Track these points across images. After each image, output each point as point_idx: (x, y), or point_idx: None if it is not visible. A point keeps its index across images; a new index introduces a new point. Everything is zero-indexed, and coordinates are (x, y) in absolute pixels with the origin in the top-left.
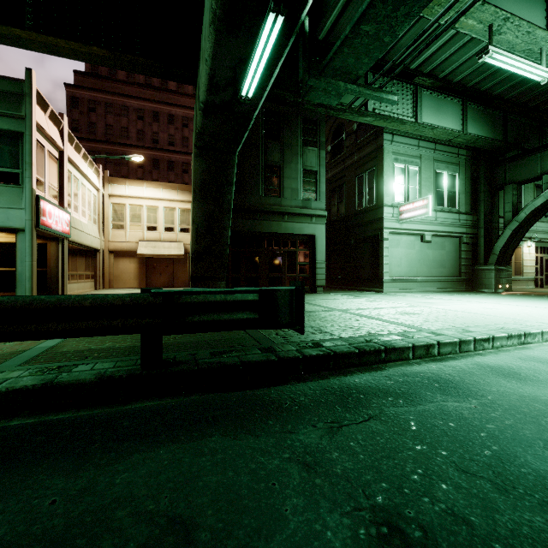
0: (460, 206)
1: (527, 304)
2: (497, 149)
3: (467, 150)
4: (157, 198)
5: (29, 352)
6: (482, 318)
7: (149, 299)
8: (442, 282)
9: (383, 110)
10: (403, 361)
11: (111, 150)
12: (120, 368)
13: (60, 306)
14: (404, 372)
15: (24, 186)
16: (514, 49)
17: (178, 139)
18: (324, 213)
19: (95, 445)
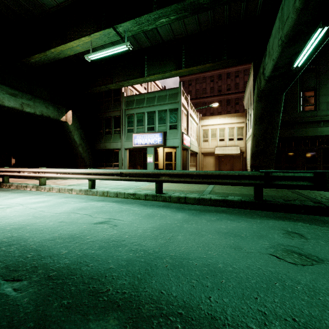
0: None
1: None
2: None
3: None
4: (224, 123)
5: (206, 191)
6: None
7: (258, 173)
8: None
9: None
10: None
11: (198, 102)
12: (245, 199)
13: (228, 174)
14: None
15: (178, 129)
16: None
17: (232, 85)
18: None
19: (254, 216)
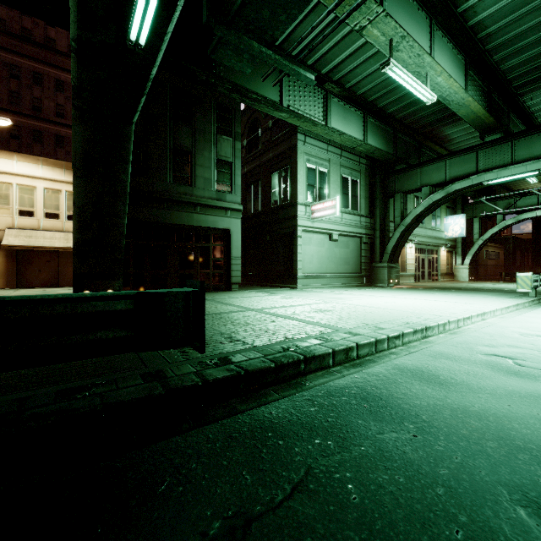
0: (361, 210)
1: (416, 297)
2: (389, 161)
3: (366, 159)
4: (35, 176)
5: None
6: (387, 312)
7: None
8: (347, 278)
9: (297, 109)
10: (324, 371)
11: None
12: None
13: None
14: (328, 390)
15: None
16: (407, 68)
17: (70, 110)
18: (239, 207)
19: None
